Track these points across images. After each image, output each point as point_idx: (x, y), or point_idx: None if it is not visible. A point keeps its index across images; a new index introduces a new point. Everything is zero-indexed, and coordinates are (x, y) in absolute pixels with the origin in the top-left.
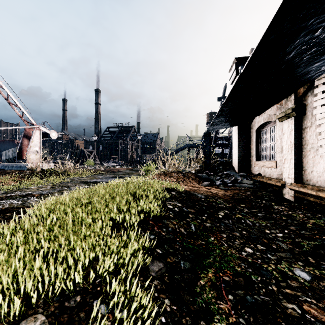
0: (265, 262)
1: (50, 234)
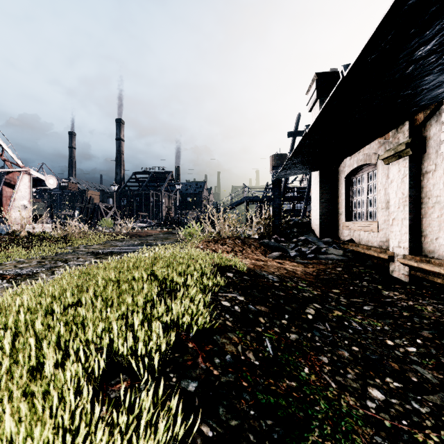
0: (416, 427)
1: None
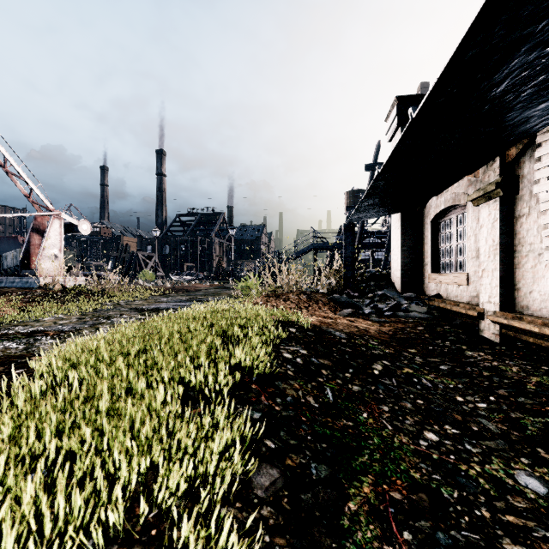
0: (462, 460)
1: (63, 417)
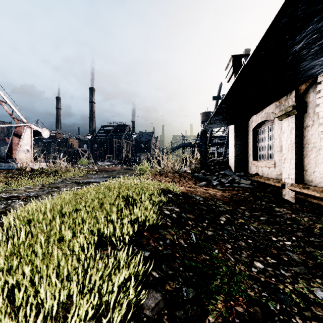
0: (280, 282)
1: (13, 259)
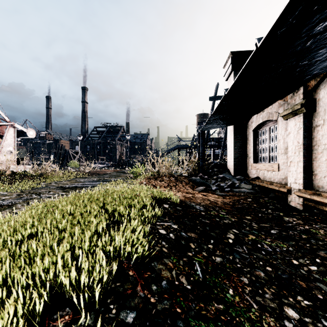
0: None
1: None
